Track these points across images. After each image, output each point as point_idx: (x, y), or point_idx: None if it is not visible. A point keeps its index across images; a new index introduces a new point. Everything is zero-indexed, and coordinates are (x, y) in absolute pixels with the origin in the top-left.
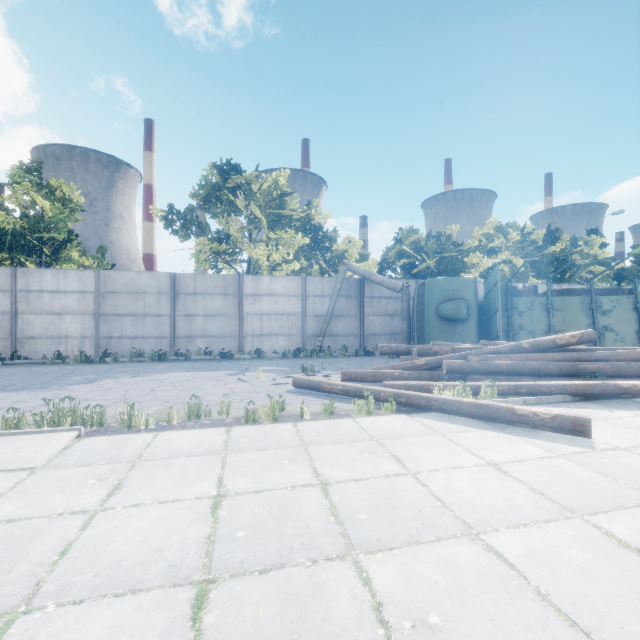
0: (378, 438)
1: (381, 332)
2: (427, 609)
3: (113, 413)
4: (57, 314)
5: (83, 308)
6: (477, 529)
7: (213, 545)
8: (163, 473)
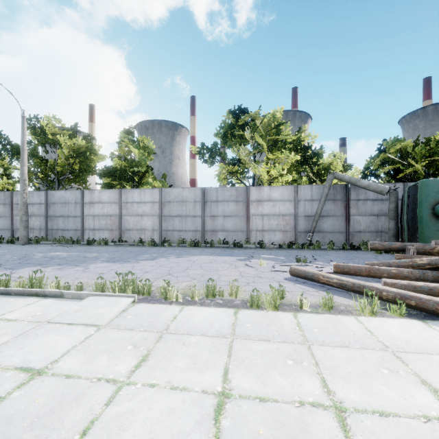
0: (393, 349)
1: (366, 230)
2: None
3: (159, 284)
4: (140, 216)
5: (153, 212)
6: None
7: None
8: (180, 351)
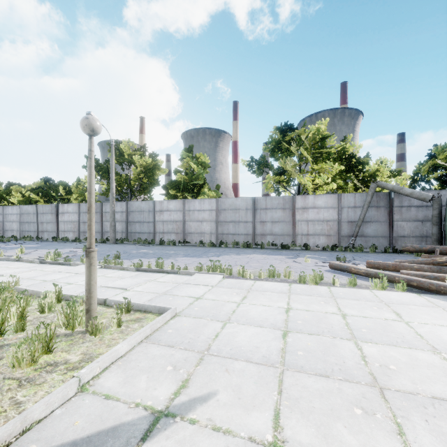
0: (386, 302)
1: (410, 235)
2: (390, 364)
3: (233, 270)
4: (200, 221)
5: (211, 218)
6: (441, 351)
7: (287, 322)
8: (262, 296)
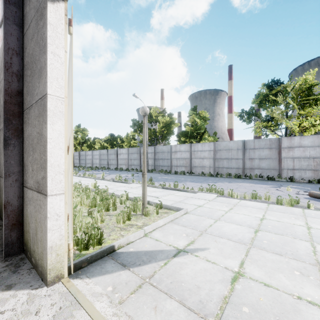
0: None
1: None
2: None
3: (225, 192)
4: (202, 158)
5: (210, 156)
6: None
7: (260, 225)
8: (244, 209)
